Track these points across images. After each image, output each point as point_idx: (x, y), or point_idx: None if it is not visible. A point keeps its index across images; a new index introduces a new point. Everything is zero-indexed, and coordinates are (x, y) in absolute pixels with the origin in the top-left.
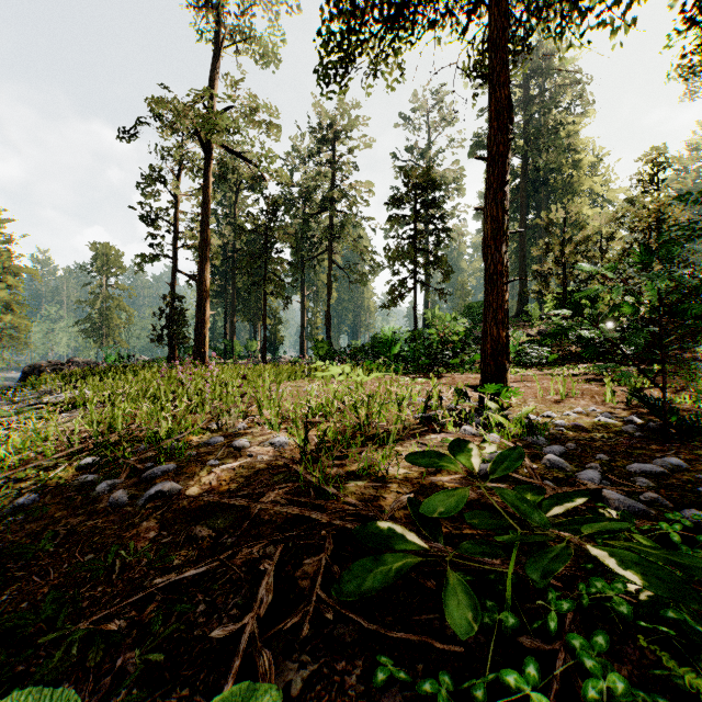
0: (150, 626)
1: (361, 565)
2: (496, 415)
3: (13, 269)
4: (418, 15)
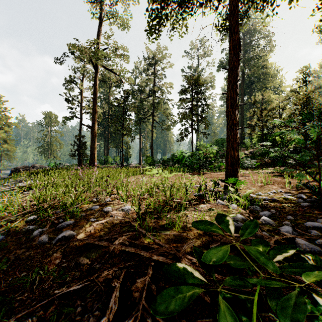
0: (50, 321)
1: (167, 292)
2: (234, 194)
3: (8, 123)
4: (194, 0)
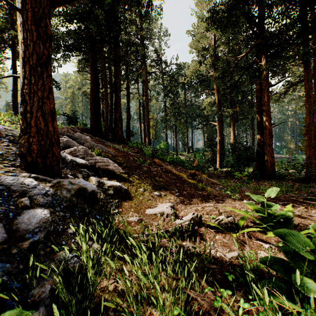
0: None
1: None
2: None
3: None
4: None
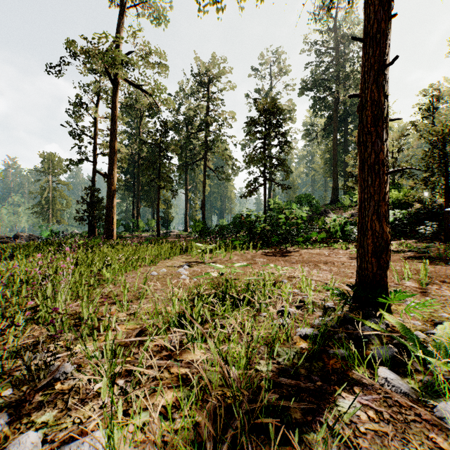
0: None
1: None
2: (436, 361)
3: None
4: None
